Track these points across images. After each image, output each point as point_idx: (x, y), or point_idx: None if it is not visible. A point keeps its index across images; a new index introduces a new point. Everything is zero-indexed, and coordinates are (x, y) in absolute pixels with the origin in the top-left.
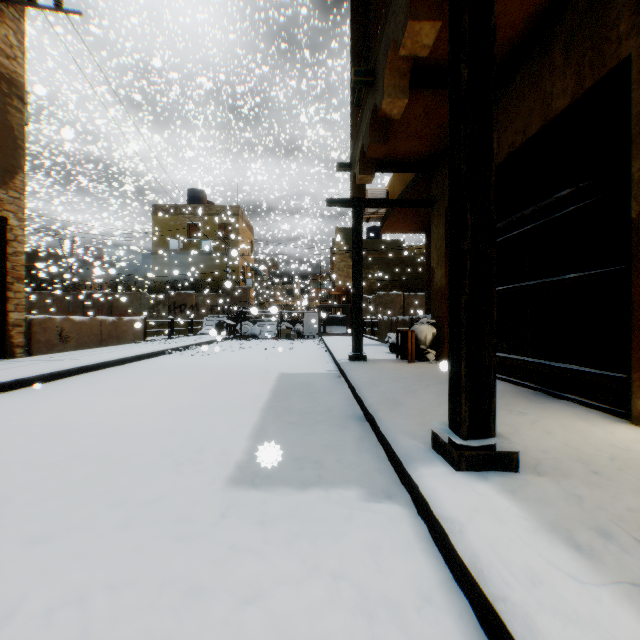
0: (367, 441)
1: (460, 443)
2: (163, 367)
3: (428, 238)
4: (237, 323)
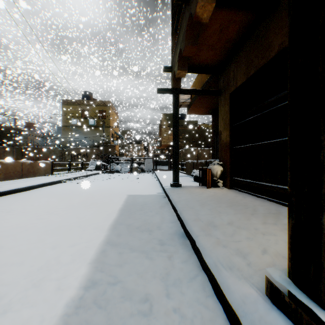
0: (191, 264)
1: None
2: (55, 191)
3: (213, 117)
4: (108, 164)
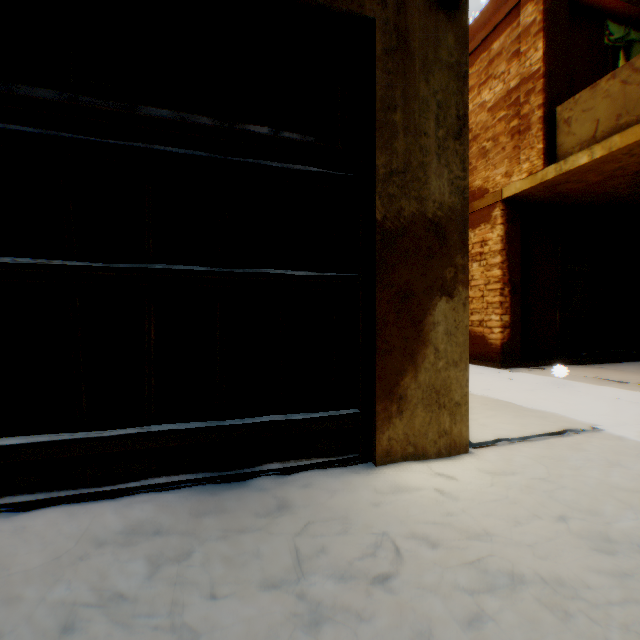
0: None
1: None
2: None
3: None
4: None
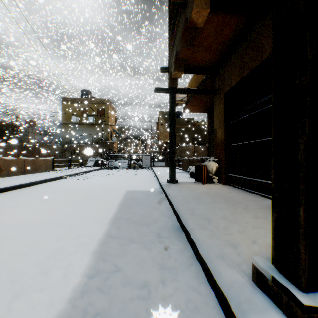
0: (186, 255)
1: (306, 302)
2: (57, 187)
3: (209, 115)
4: (107, 160)
